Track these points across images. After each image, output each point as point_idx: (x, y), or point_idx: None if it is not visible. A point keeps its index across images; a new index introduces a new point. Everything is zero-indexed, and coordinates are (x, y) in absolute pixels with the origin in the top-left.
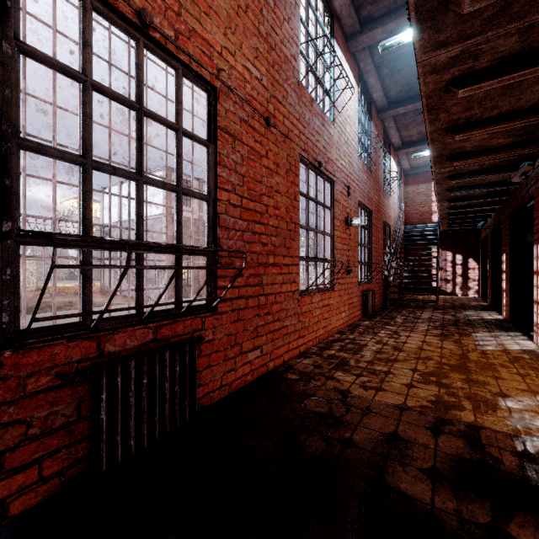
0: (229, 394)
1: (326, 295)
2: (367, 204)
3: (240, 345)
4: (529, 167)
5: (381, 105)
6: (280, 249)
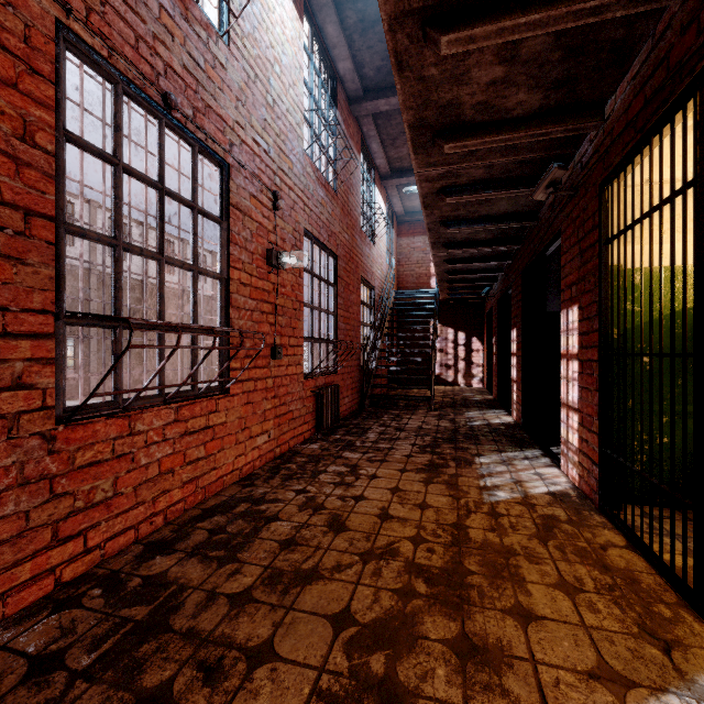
0: None
1: (198, 407)
2: (327, 241)
3: None
4: (559, 171)
5: (354, 90)
6: None
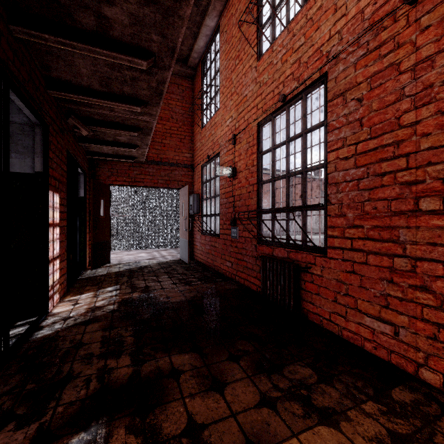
0: (339, 336)
1: None
2: None
3: (355, 300)
4: None
5: None
6: None
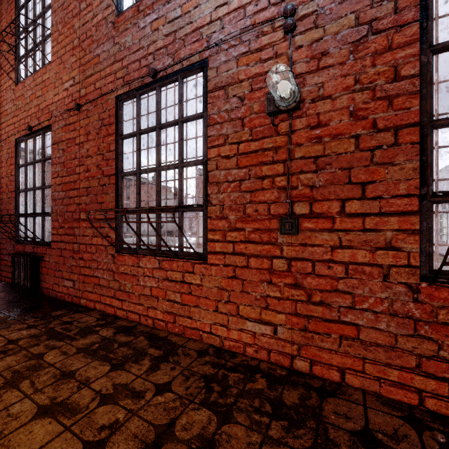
0: (56, 298)
1: (177, 264)
2: None
3: (62, 272)
4: None
5: None
6: (92, 205)
